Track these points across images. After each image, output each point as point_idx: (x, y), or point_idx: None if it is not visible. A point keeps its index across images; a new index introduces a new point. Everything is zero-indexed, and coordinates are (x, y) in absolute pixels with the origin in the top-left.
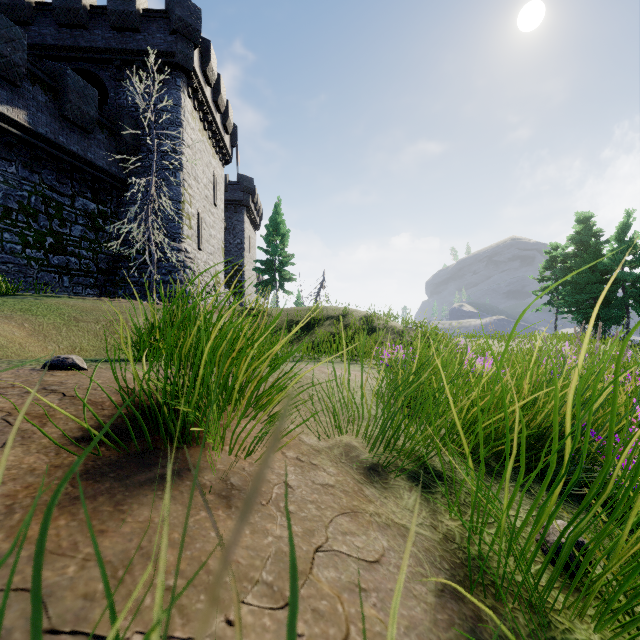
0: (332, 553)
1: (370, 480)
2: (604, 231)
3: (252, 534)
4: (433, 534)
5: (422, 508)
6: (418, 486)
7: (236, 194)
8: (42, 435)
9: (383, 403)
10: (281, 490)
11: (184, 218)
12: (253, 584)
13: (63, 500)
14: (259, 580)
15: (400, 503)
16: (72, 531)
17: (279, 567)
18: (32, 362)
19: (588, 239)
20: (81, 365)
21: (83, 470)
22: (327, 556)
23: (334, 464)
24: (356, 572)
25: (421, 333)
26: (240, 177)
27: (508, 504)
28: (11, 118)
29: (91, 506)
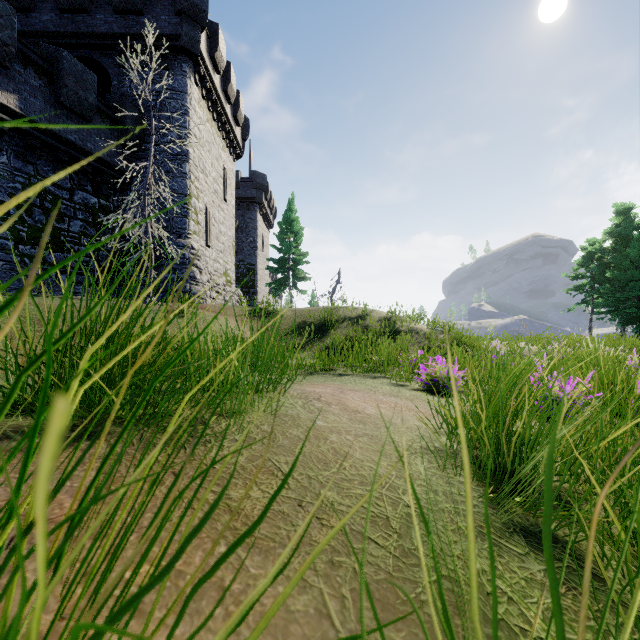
0: None
1: None
2: None
3: None
4: None
5: None
6: None
7: (249, 191)
8: None
9: None
10: None
11: (190, 212)
12: None
13: None
14: None
15: None
16: None
17: None
18: None
19: (629, 232)
20: None
21: None
22: None
23: None
24: None
25: (451, 337)
26: (253, 173)
27: None
28: None
29: None
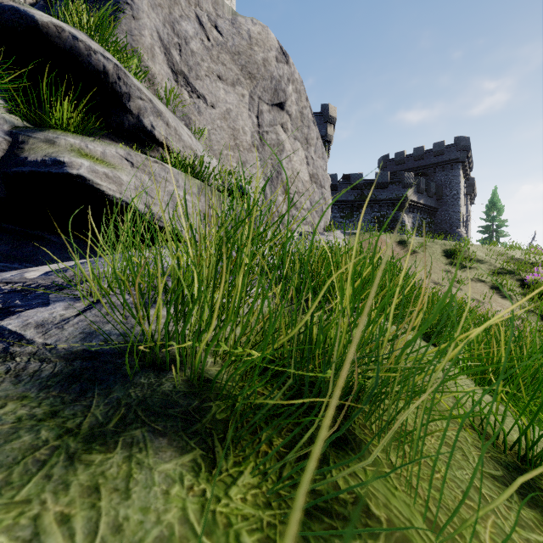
0: None
1: None
2: None
3: None
4: None
5: None
6: None
7: None
8: None
9: None
10: None
11: (461, 218)
12: None
13: None
14: None
15: None
16: None
17: None
18: None
19: None
20: None
21: None
22: None
23: None
24: None
25: None
26: None
27: None
28: (421, 203)
29: None
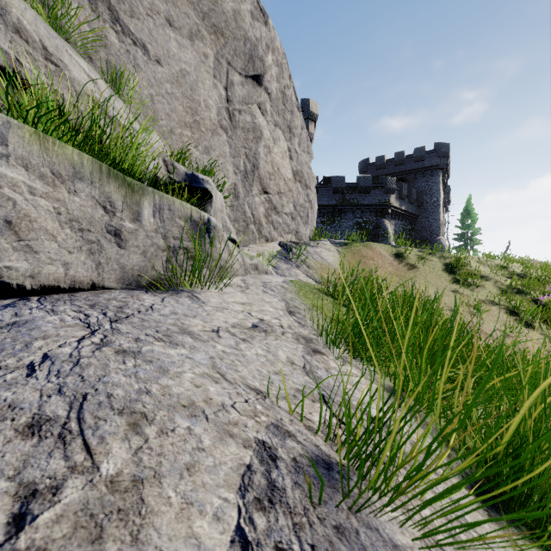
0: None
1: None
2: None
3: None
4: None
5: None
6: None
7: None
8: None
9: None
10: None
11: (440, 226)
12: None
13: None
14: None
15: None
16: None
17: None
18: None
19: None
20: None
21: None
22: None
23: None
24: None
25: None
26: None
27: None
28: (403, 209)
29: None
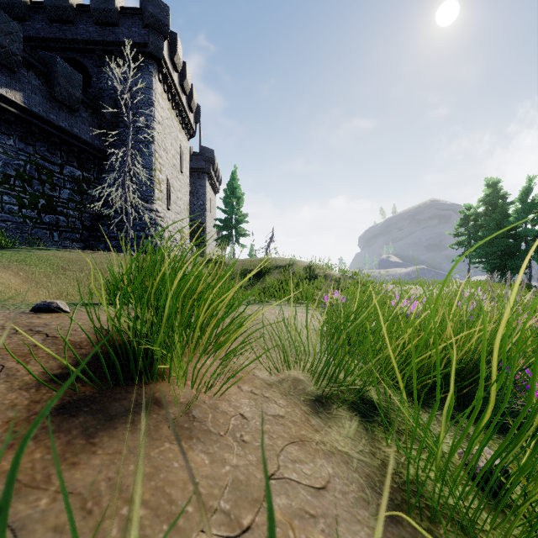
0: (283, 480)
1: (315, 411)
2: (509, 194)
3: (211, 464)
4: (372, 460)
5: (362, 436)
6: (357, 416)
7: (199, 163)
8: (25, 373)
9: (326, 342)
10: (237, 421)
11: (155, 183)
12: (212, 513)
13: (40, 434)
14: (217, 509)
15: (342, 432)
16: (46, 464)
17: (236, 495)
18: (23, 306)
19: (496, 201)
20: (64, 308)
21: (60, 405)
22: (279, 484)
23: (284, 396)
24: (305, 499)
25: (355, 280)
26: (202, 149)
27: (442, 436)
28: (9, 99)
29: (65, 439)
